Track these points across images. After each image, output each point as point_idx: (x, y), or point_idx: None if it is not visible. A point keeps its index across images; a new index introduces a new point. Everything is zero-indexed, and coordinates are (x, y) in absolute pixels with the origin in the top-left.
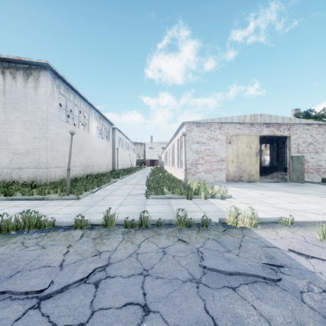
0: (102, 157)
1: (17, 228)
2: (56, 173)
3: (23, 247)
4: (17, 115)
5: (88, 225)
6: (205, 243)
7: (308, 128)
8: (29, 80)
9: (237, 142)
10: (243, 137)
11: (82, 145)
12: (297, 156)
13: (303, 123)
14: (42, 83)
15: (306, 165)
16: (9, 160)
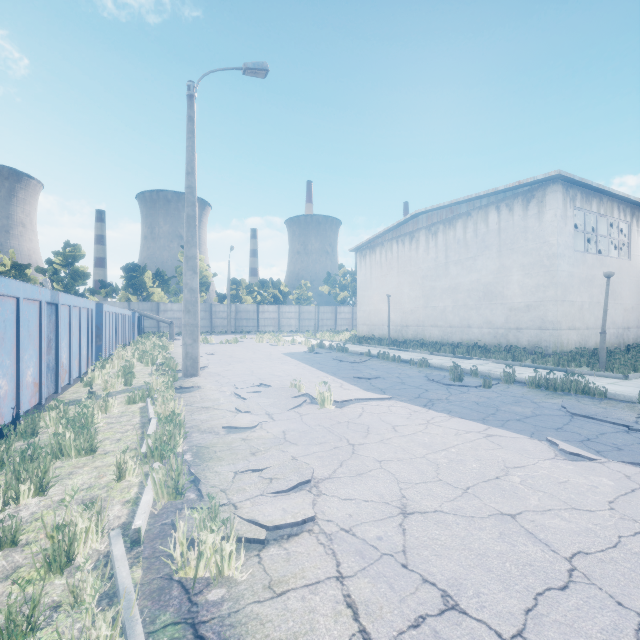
0: None
1: (562, 390)
2: (569, 339)
3: (581, 403)
4: (514, 258)
5: None
6: None
7: None
8: (529, 207)
9: None
10: None
11: (614, 288)
12: None
13: None
14: (549, 204)
15: None
16: (505, 318)
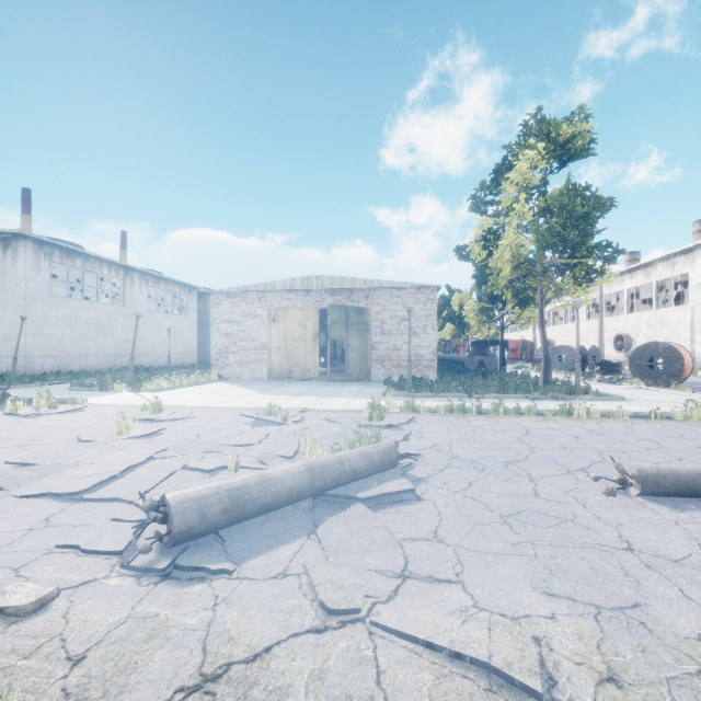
0: (163, 341)
1: None
2: (45, 364)
3: None
4: None
5: None
6: None
7: (399, 295)
8: (8, 253)
9: (285, 319)
10: (294, 311)
11: (105, 326)
12: (346, 341)
13: (388, 287)
14: (21, 255)
15: (396, 354)
16: None
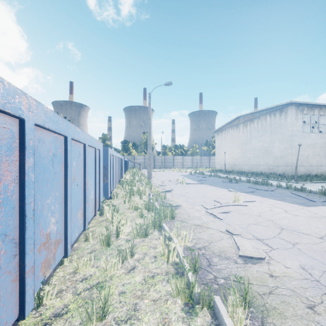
0: None
1: (261, 184)
2: (300, 170)
3: (259, 186)
4: (276, 136)
5: (282, 187)
6: (316, 197)
7: None
8: (282, 115)
9: None
10: None
11: None
12: None
13: None
14: (289, 114)
15: None
16: (272, 161)
